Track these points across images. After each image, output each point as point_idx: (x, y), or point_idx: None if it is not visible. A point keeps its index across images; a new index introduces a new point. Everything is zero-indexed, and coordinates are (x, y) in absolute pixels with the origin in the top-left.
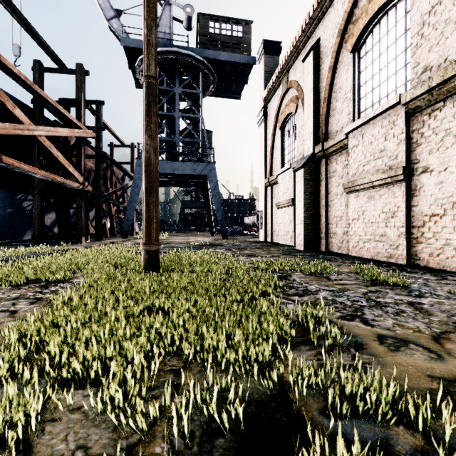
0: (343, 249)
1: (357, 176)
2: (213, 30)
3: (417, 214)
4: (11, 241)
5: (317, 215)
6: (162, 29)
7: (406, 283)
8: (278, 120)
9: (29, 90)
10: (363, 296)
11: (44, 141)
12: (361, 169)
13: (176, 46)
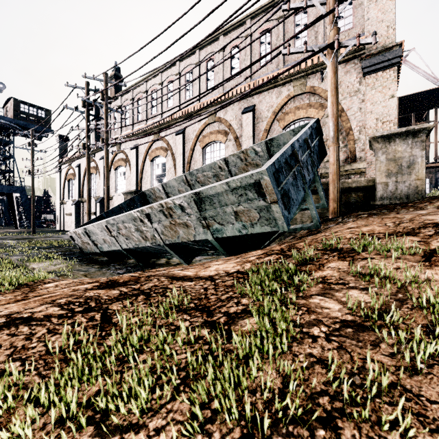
0: None
1: None
2: (24, 109)
3: None
4: None
5: (80, 220)
6: None
7: None
8: (67, 177)
9: None
10: None
11: None
12: None
13: None
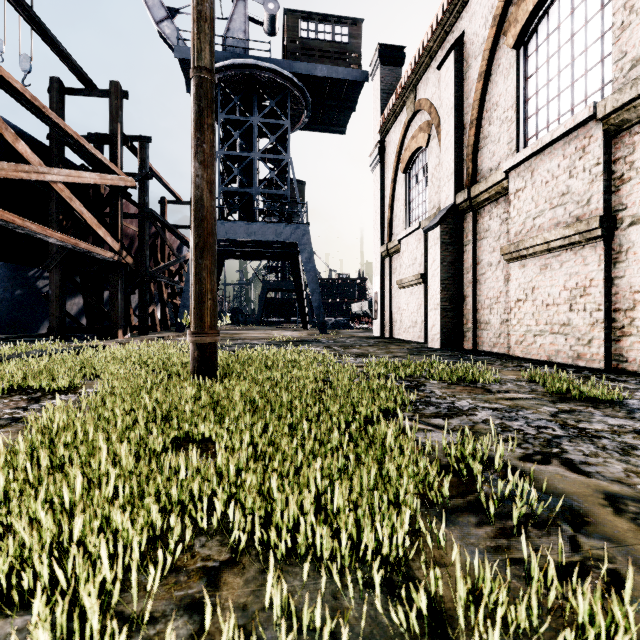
0: (501, 346)
1: (523, 235)
2: (306, 33)
3: (622, 291)
4: (20, 336)
5: (460, 296)
6: (233, 34)
7: (620, 397)
8: (401, 160)
9: (39, 115)
10: (552, 419)
11: (61, 190)
12: (530, 224)
13: (253, 57)
